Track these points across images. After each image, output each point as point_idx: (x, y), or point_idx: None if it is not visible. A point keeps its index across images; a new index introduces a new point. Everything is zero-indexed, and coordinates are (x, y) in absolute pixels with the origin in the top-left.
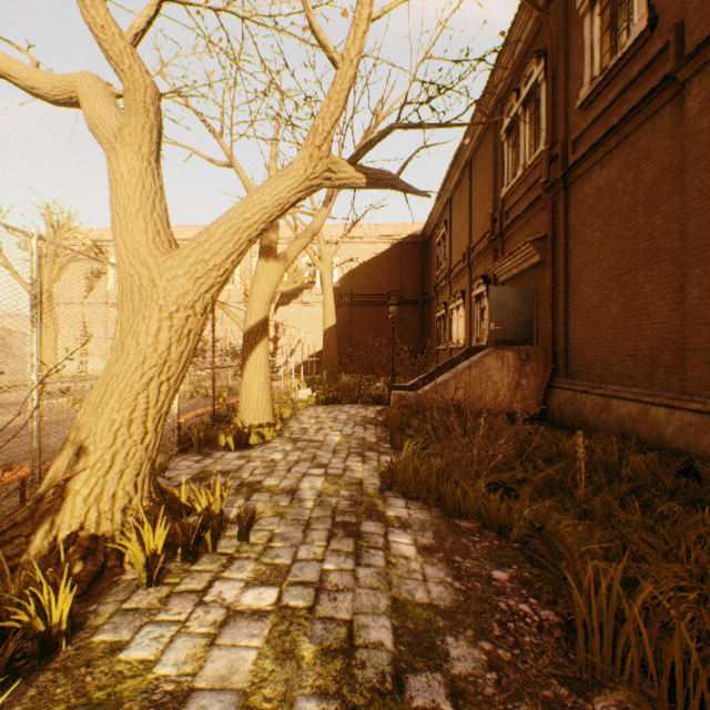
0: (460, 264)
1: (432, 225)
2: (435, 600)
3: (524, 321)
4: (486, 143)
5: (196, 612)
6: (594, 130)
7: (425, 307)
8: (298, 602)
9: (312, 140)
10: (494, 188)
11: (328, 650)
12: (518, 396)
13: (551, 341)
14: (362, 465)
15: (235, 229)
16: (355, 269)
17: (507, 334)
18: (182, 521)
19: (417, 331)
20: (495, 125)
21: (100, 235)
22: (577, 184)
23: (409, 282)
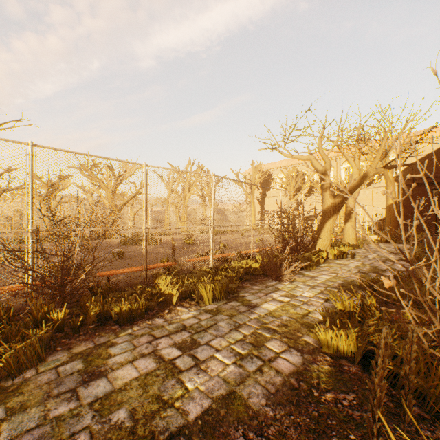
0: None
1: None
2: (401, 270)
3: None
4: None
5: (345, 261)
6: None
7: None
8: (366, 263)
9: (370, 169)
10: None
11: (371, 266)
12: None
13: None
14: (393, 255)
15: (350, 190)
16: (415, 161)
17: None
18: (339, 250)
19: None
20: None
21: (267, 167)
22: None
23: None
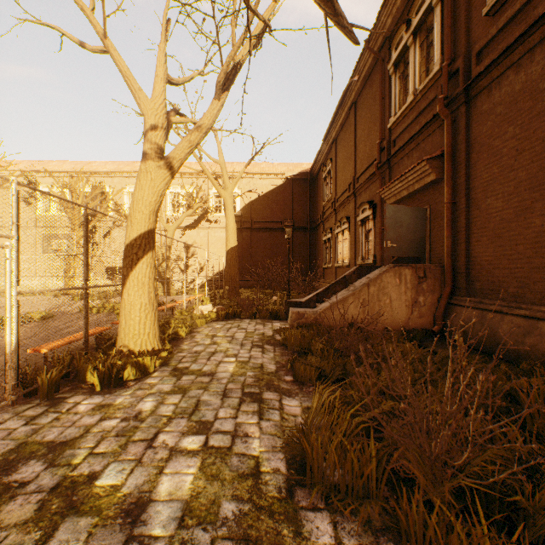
0: (345, 194)
1: (319, 164)
2: None
3: (417, 239)
4: (371, 82)
5: None
6: (506, 33)
7: (312, 233)
8: None
9: None
10: (381, 119)
11: None
12: (415, 313)
13: (450, 258)
14: (259, 422)
15: None
16: (254, 200)
17: (402, 252)
18: None
19: (306, 252)
20: (382, 62)
21: (29, 167)
22: (482, 96)
23: (300, 212)
